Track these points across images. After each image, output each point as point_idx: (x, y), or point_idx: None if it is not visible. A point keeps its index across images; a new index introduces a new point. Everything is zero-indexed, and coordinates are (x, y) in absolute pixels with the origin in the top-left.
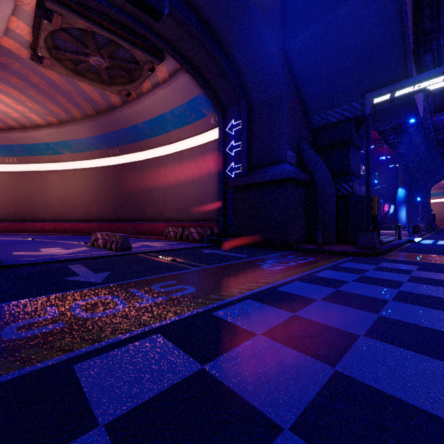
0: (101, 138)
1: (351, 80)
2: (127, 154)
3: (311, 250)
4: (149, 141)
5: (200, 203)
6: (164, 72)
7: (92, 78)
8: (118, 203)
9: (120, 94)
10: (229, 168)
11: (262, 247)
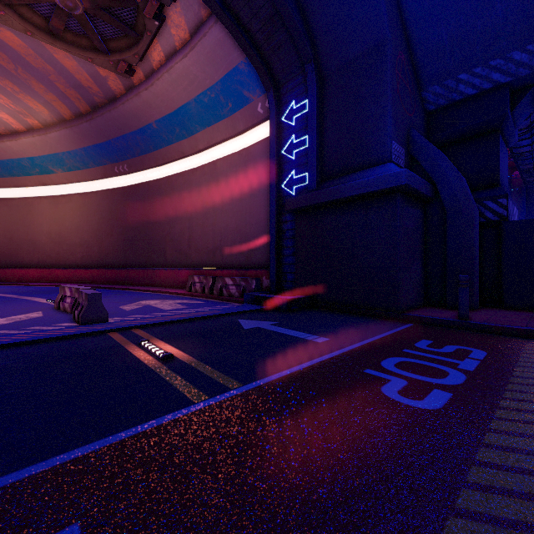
0: (103, 148)
1: (517, 4)
2: (139, 171)
3: (449, 324)
4: (168, 149)
5: (241, 239)
6: (183, 28)
7: (69, 41)
8: (128, 241)
9: (116, 70)
10: (286, 180)
11: (346, 312)
